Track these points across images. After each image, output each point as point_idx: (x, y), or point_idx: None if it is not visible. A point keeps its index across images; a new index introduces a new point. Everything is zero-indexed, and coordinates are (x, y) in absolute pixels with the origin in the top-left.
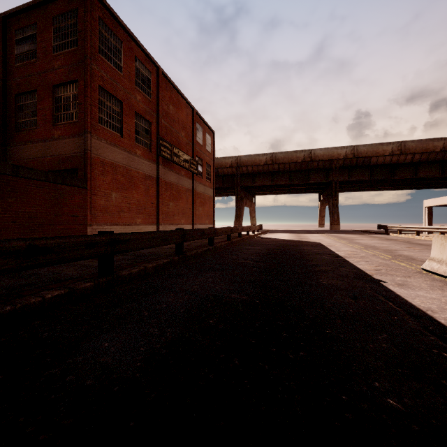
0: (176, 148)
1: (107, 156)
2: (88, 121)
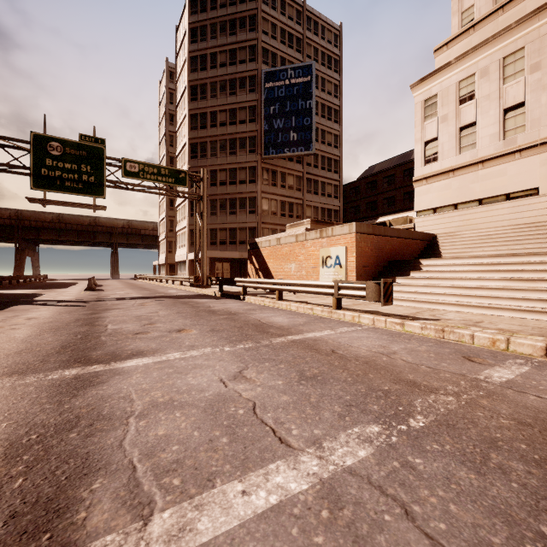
0: None
1: None
2: None
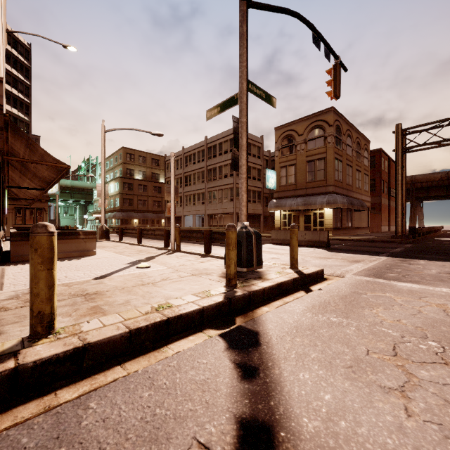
0: (393, 189)
1: (381, 202)
2: (381, 193)
